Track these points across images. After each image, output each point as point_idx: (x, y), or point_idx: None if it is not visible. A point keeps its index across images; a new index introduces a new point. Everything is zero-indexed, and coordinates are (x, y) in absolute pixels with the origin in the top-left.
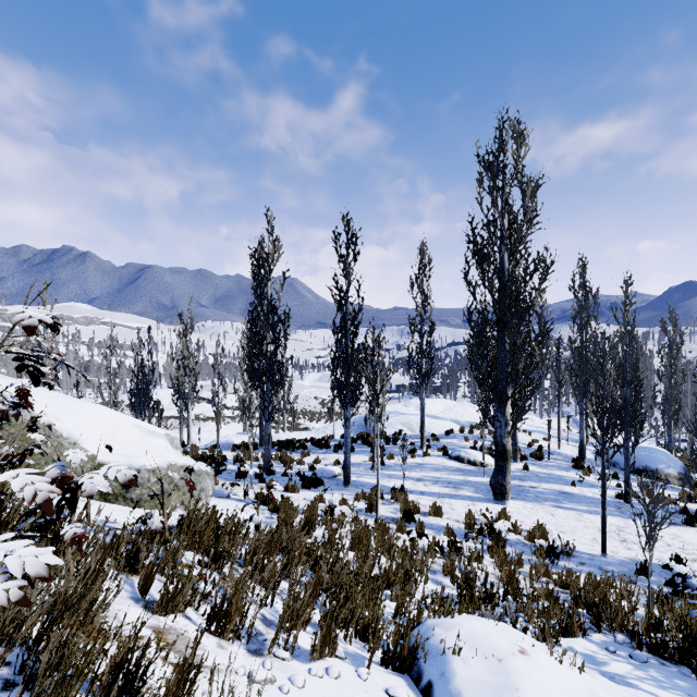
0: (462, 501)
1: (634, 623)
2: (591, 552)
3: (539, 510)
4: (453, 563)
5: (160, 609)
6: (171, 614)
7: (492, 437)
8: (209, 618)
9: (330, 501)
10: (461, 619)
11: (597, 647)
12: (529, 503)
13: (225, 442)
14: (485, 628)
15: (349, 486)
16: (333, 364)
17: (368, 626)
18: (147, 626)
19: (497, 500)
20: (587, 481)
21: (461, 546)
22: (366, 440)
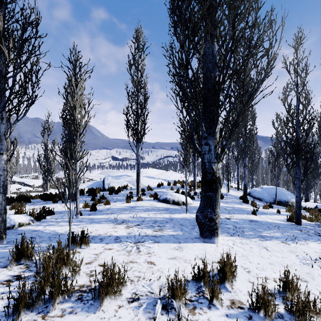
0: (165, 245)
1: None
2: None
3: (249, 243)
4: None
5: None
6: None
7: (188, 186)
8: None
9: None
10: None
11: None
12: (235, 236)
13: None
14: None
15: None
16: None
17: None
18: None
19: (205, 237)
20: (258, 210)
21: None
22: (91, 191)
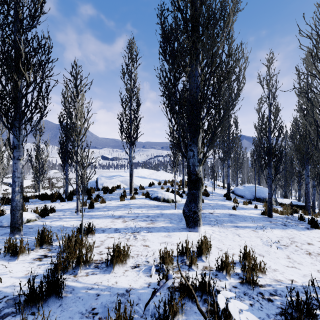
0: (157, 233)
1: None
2: (316, 283)
3: (226, 232)
4: None
5: None
6: None
7: (178, 186)
8: None
9: None
10: None
11: None
12: (215, 226)
13: None
14: None
15: (17, 234)
16: None
17: None
18: None
19: (190, 227)
20: (238, 206)
21: None
22: (87, 191)
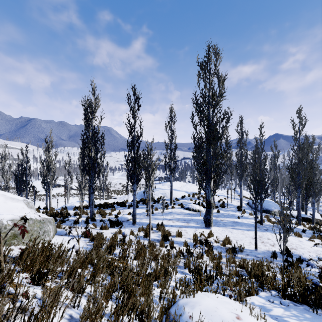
0: (191, 228)
1: (278, 284)
2: (250, 249)
3: (225, 230)
4: (189, 261)
5: None
6: None
7: (203, 198)
8: None
9: (123, 233)
10: (198, 297)
11: (264, 300)
12: (221, 227)
13: (70, 206)
14: (214, 303)
15: (135, 224)
16: (127, 162)
17: (144, 311)
18: None
19: (206, 227)
20: (244, 216)
21: (192, 251)
22: (144, 202)
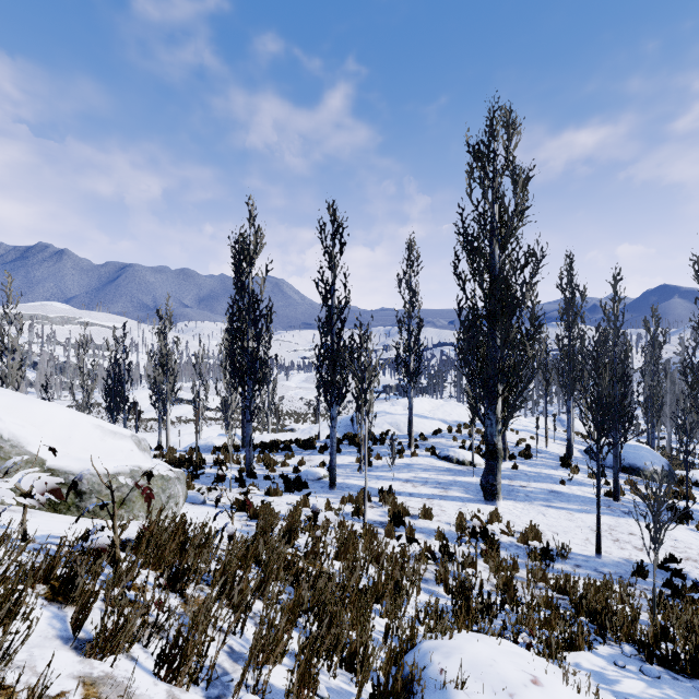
0: (452, 502)
1: (641, 632)
2: (586, 553)
3: (530, 510)
4: (447, 571)
5: (95, 651)
6: (110, 656)
7: (480, 436)
8: (159, 659)
9: (314, 506)
10: (461, 640)
11: (605, 662)
12: (520, 503)
13: (206, 444)
14: (489, 652)
15: (334, 488)
16: (318, 360)
17: (355, 654)
18: (74, 676)
19: (487, 500)
20: (576, 480)
21: (453, 550)
22: (353, 441)
